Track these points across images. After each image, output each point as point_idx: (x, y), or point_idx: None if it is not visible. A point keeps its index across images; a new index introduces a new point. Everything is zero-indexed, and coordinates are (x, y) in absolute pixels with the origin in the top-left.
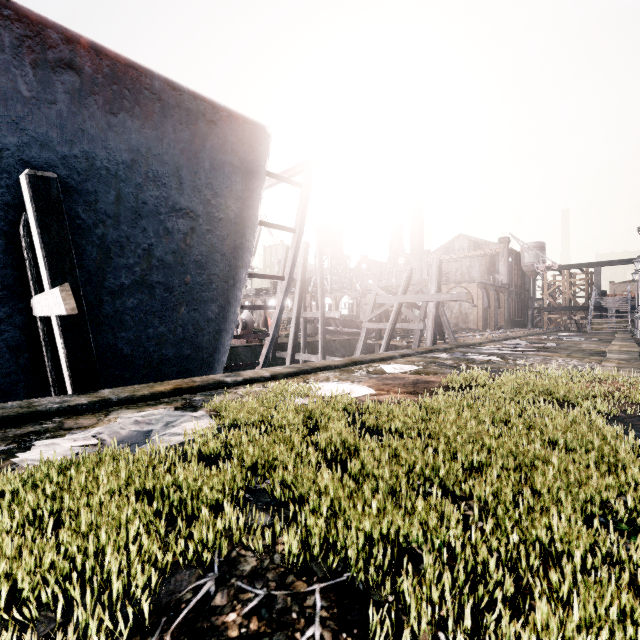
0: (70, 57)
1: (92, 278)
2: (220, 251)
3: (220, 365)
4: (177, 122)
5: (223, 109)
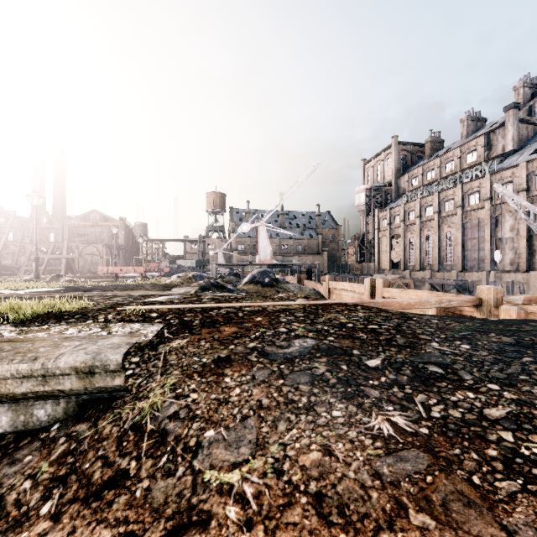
0: None
1: None
2: None
3: None
4: None
5: None
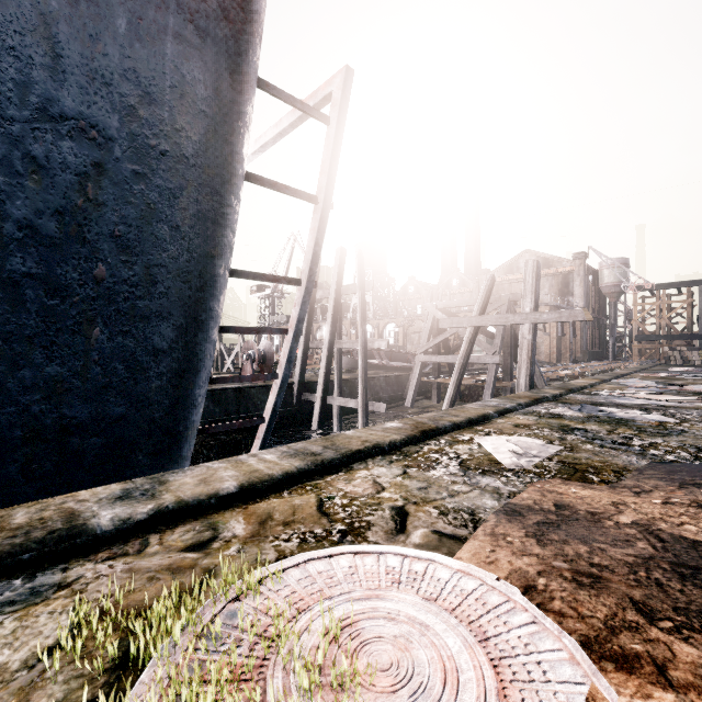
0: None
1: None
2: (168, 220)
3: (189, 428)
4: None
5: None
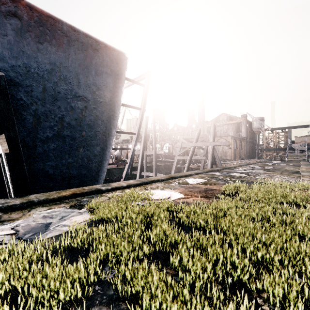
0: (15, 10)
1: (30, 133)
2: (101, 119)
3: (102, 179)
4: (76, 49)
5: (102, 43)
